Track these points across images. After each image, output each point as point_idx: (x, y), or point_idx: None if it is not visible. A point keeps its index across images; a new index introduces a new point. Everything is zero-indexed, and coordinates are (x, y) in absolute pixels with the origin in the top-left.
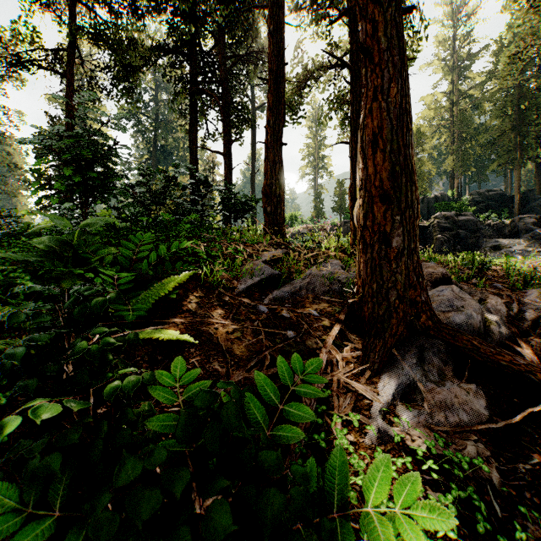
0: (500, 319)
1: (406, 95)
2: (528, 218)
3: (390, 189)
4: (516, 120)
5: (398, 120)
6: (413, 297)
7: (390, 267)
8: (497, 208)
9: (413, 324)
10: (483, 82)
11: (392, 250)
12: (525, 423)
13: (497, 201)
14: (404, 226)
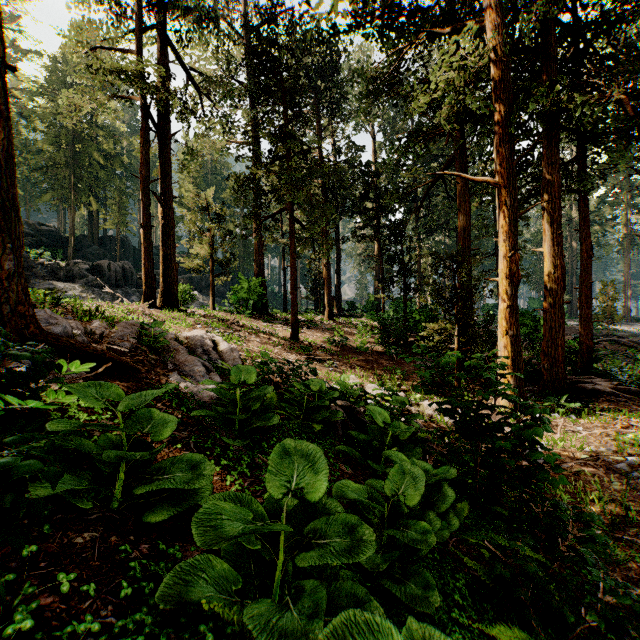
0: (82, 333)
1: (13, 143)
2: (84, 264)
3: (3, 220)
4: (71, 158)
5: (8, 162)
6: (24, 311)
7: (5, 286)
8: (52, 246)
9: (25, 333)
10: (35, 93)
11: (6, 272)
12: (104, 376)
13: (52, 239)
14: (16, 254)
